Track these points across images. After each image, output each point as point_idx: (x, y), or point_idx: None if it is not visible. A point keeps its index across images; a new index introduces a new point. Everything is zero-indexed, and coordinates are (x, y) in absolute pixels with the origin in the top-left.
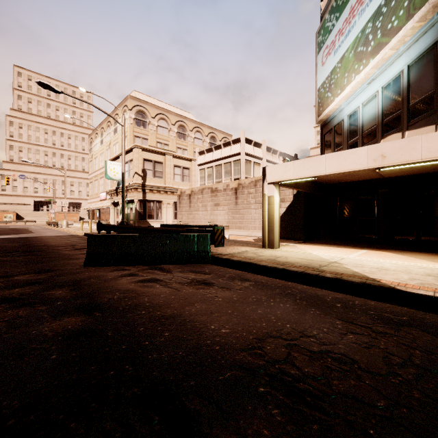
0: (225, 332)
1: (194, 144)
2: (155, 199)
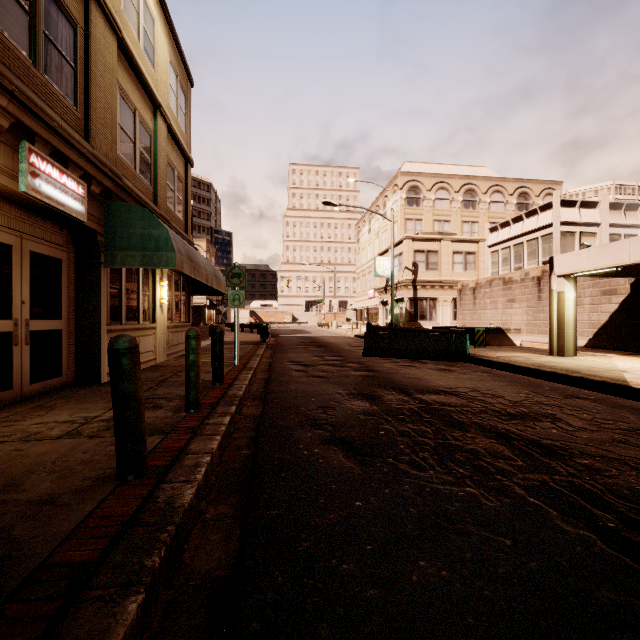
0: (441, 384)
1: (489, 212)
2: (427, 296)
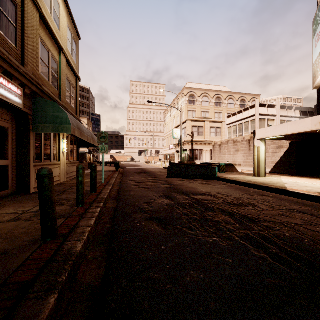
0: (204, 190)
1: (227, 108)
2: (198, 148)
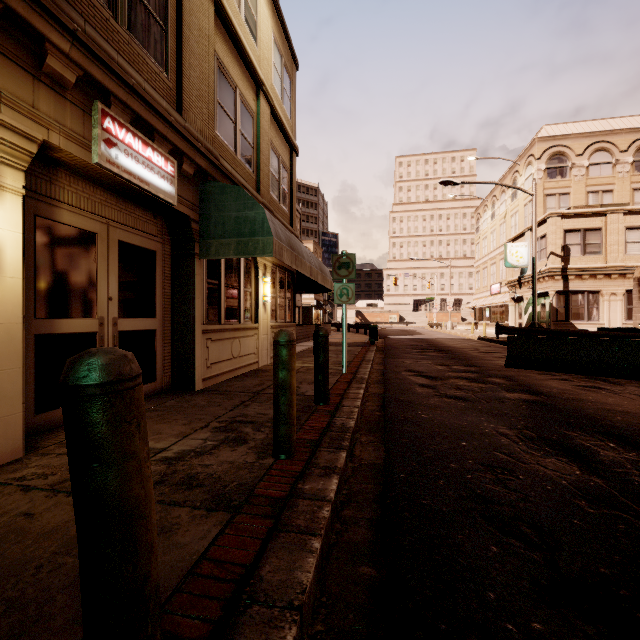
0: None
1: None
2: (584, 289)
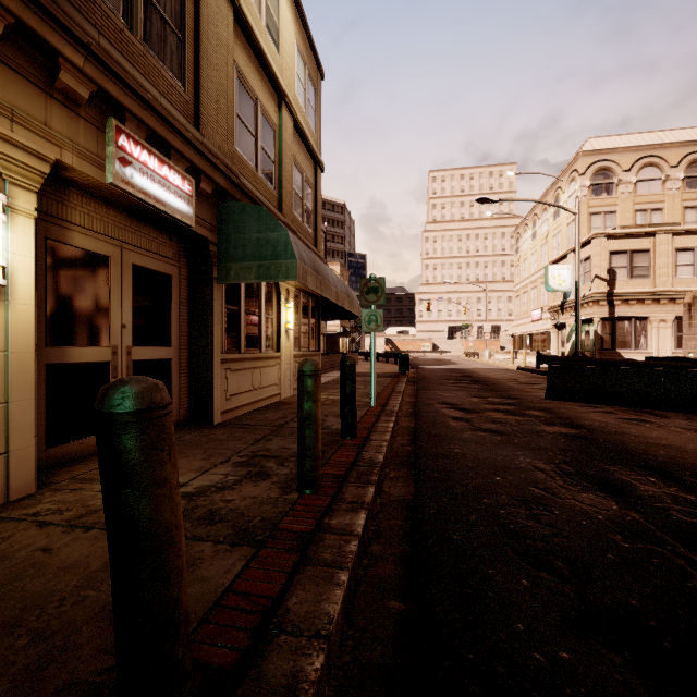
0: None
1: None
2: (631, 315)
